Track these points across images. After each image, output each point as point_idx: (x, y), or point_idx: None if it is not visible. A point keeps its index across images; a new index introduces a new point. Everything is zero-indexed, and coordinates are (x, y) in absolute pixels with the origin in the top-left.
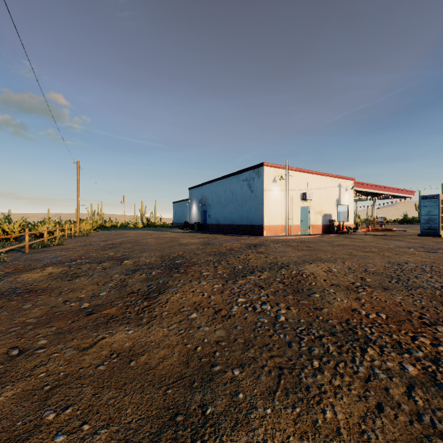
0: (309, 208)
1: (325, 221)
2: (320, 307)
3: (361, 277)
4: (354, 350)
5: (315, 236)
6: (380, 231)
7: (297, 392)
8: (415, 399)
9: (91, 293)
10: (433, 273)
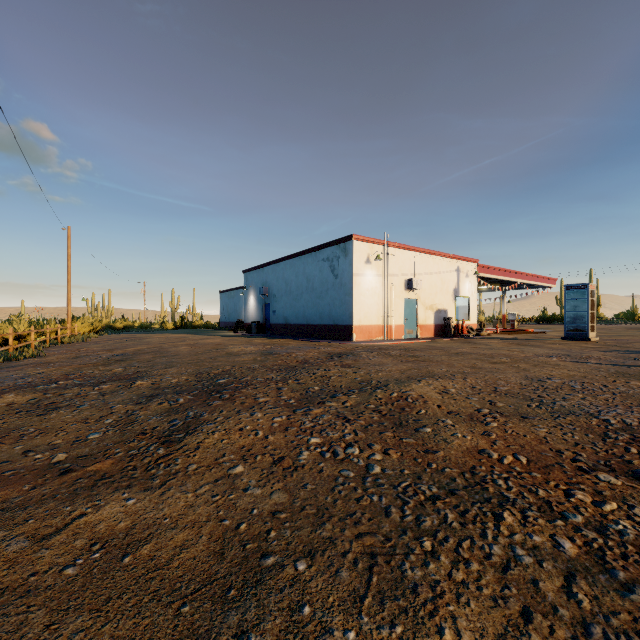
0: (417, 300)
1: (439, 319)
2: (433, 449)
3: (490, 401)
4: (484, 518)
5: (424, 341)
6: (511, 333)
7: (399, 596)
8: (578, 598)
9: (74, 436)
10: (586, 392)
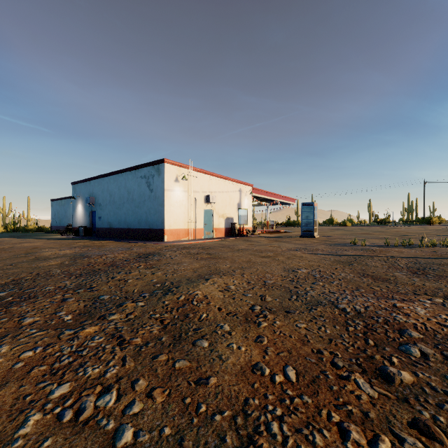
0: (213, 211)
1: (228, 224)
2: (207, 375)
3: (261, 296)
4: None
5: (218, 240)
6: (272, 233)
7: None
8: None
9: None
10: (323, 280)
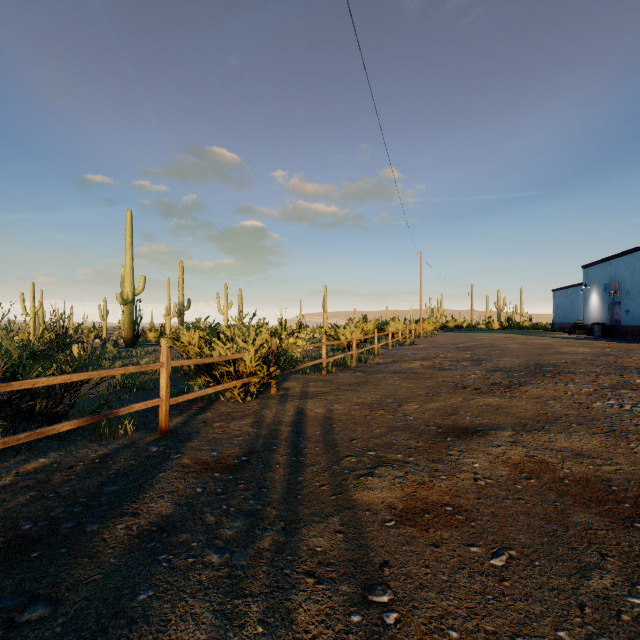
0: None
1: None
2: None
3: None
4: None
5: None
6: None
7: (617, 437)
8: None
9: (460, 379)
10: None
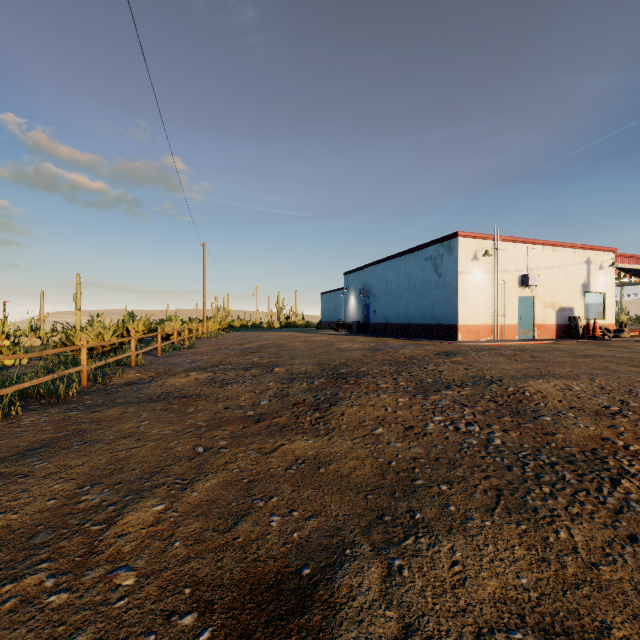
0: (534, 298)
1: (562, 318)
2: (553, 433)
3: (621, 401)
4: (601, 480)
5: (543, 342)
6: None
7: (522, 512)
8: None
9: (251, 402)
10: None
